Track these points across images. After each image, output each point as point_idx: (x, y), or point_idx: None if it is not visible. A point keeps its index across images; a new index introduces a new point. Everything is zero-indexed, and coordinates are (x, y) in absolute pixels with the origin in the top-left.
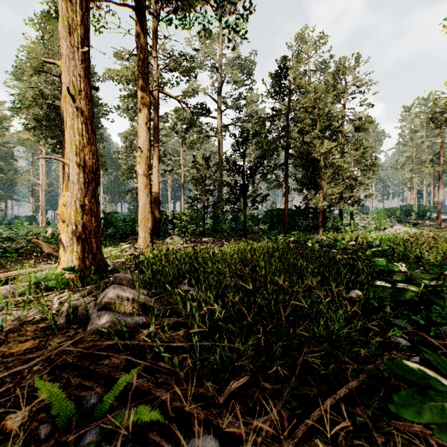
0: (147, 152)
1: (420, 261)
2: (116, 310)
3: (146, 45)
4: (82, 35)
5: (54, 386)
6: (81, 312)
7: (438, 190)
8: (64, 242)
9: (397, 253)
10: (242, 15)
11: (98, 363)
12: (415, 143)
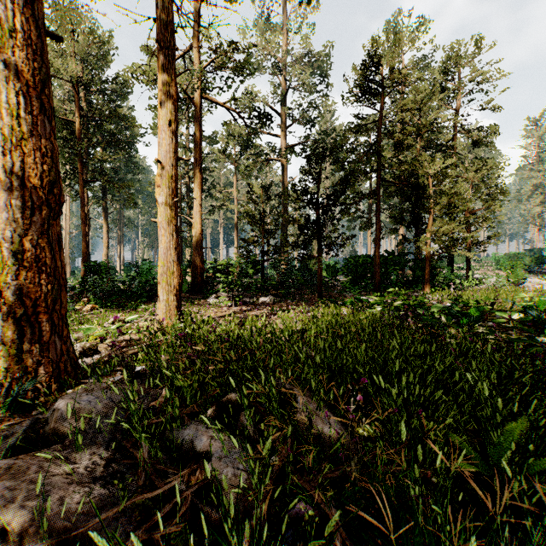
0: (170, 169)
1: None
2: None
3: (169, 1)
4: None
5: None
6: None
7: None
8: None
9: None
10: None
11: None
12: None
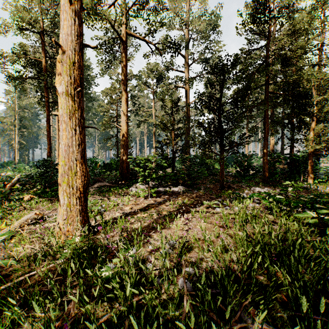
0: (72, 54)
1: None
2: None
3: None
4: None
5: None
6: None
7: None
8: None
9: None
10: None
11: None
12: None
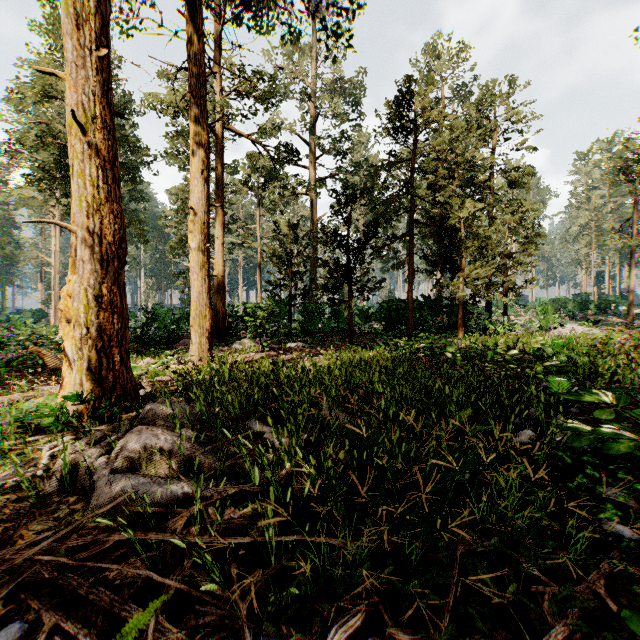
0: (203, 215)
1: (616, 380)
2: (142, 470)
3: (202, 53)
4: (97, 30)
5: (10, 630)
6: (83, 474)
7: (630, 272)
8: (69, 353)
9: (583, 369)
10: (346, 10)
11: (99, 577)
12: (594, 205)
